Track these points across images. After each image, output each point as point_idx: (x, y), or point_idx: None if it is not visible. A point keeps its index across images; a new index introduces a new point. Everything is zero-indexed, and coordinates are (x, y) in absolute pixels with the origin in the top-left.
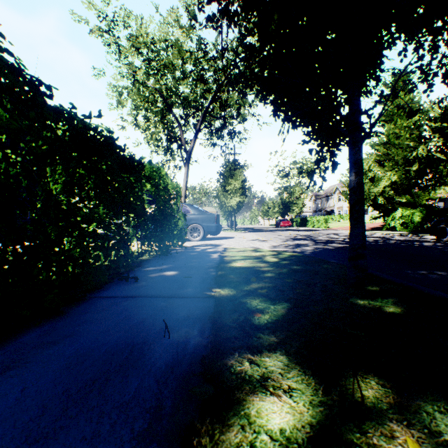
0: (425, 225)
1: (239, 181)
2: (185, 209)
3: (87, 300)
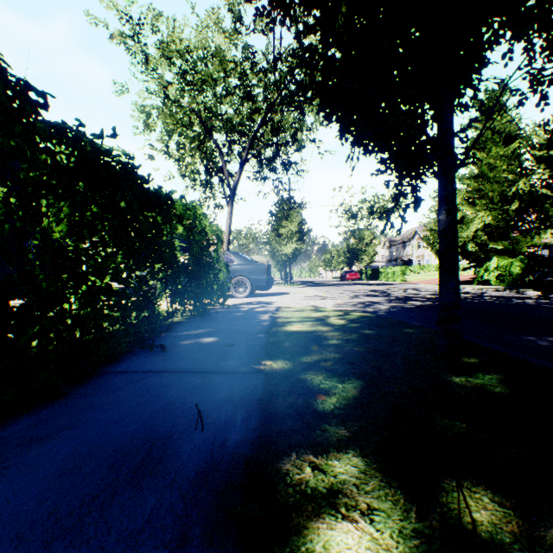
0: (526, 277)
1: (296, 223)
2: (228, 258)
3: (98, 376)
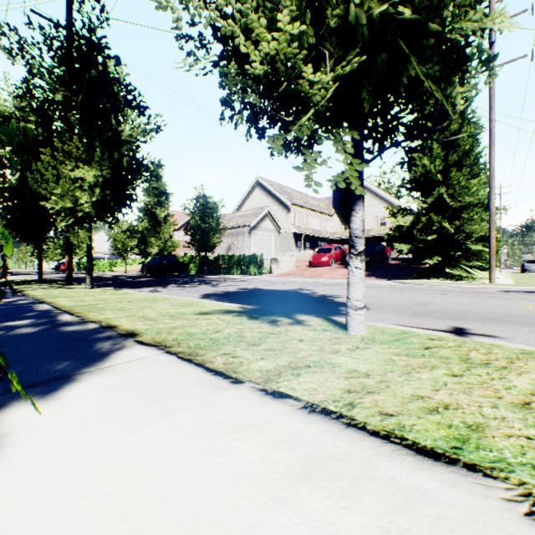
0: None
1: (0, 226)
2: None
3: None
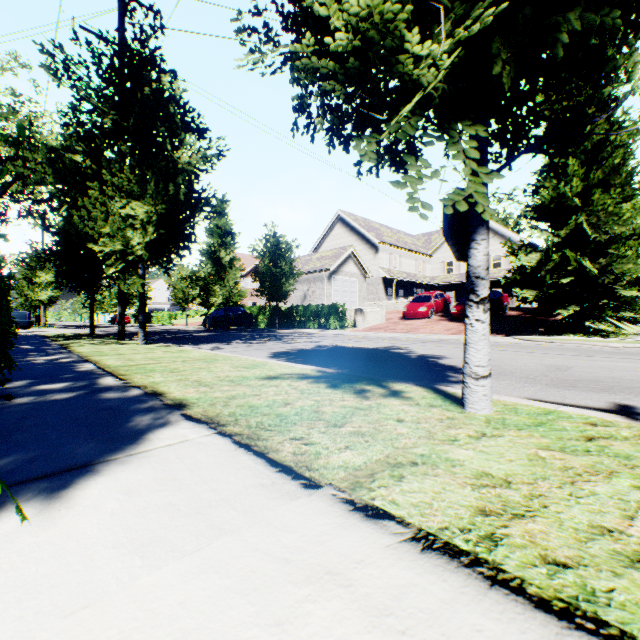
0: None
1: (53, 275)
2: None
3: None
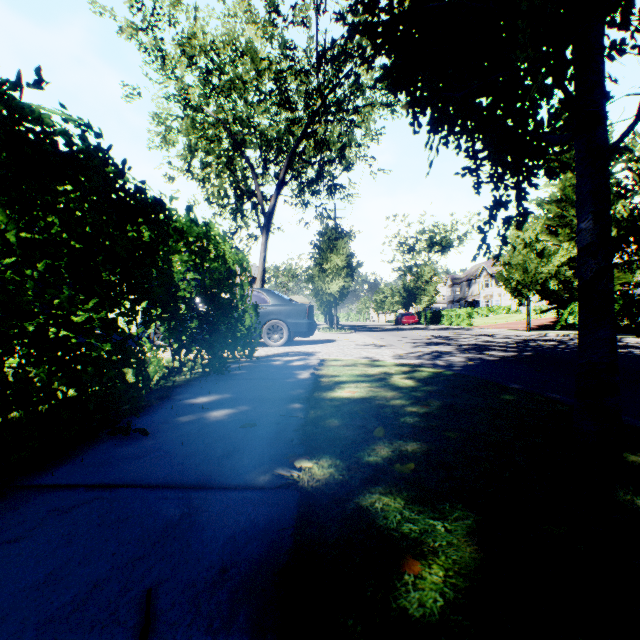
0: (621, 321)
1: (343, 256)
2: (260, 297)
3: (0, 499)
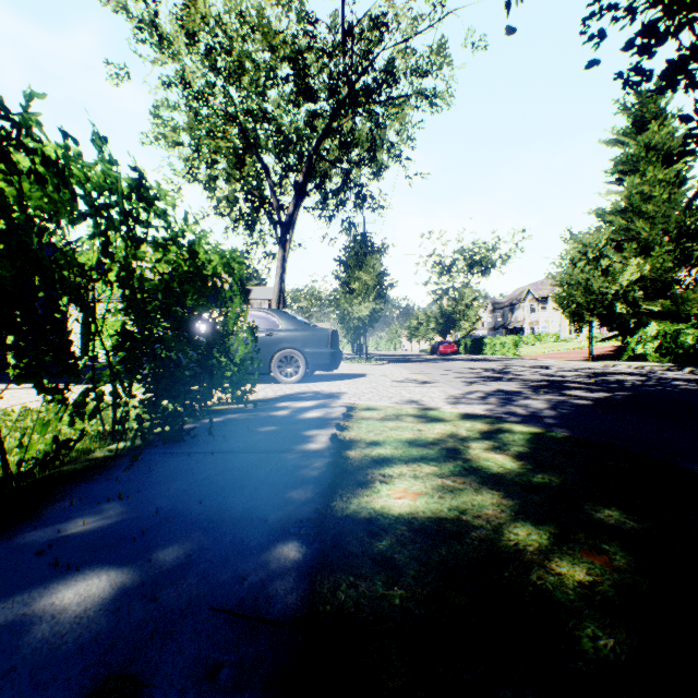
0: None
1: (374, 274)
2: (270, 320)
3: None
